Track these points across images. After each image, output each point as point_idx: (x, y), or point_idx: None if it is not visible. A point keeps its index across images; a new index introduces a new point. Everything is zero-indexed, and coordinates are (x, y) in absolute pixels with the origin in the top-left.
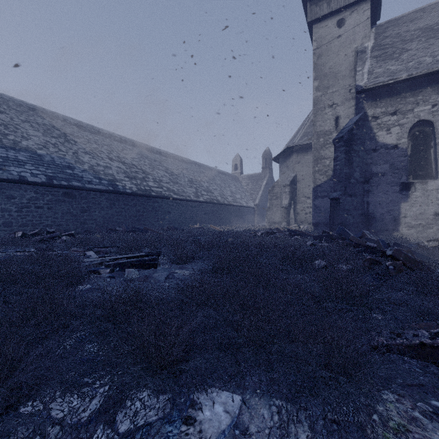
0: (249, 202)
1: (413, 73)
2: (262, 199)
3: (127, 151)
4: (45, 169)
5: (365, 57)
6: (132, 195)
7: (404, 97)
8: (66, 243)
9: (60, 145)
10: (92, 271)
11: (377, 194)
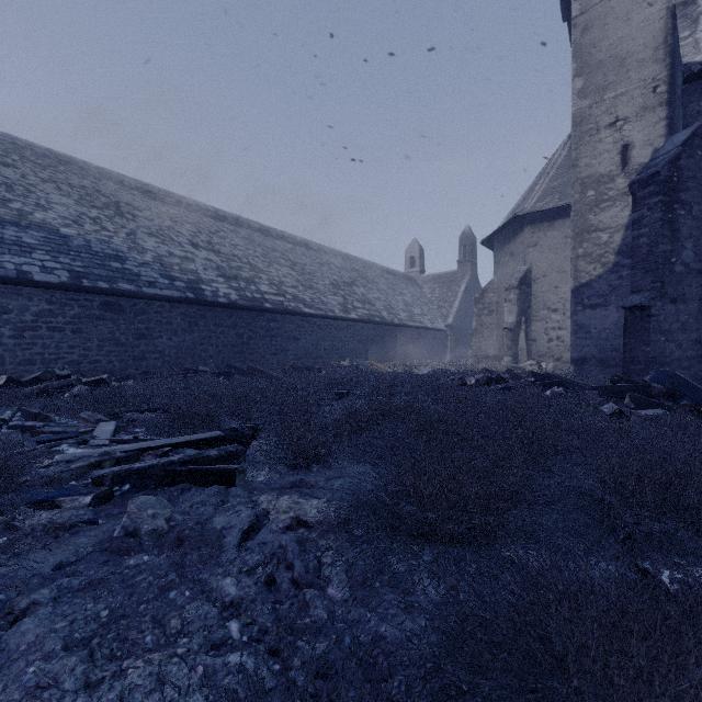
0: (436, 321)
1: None
2: (459, 316)
3: (225, 233)
4: (71, 261)
5: (697, 11)
6: (228, 308)
7: None
8: (81, 399)
9: (104, 221)
10: (37, 502)
11: None
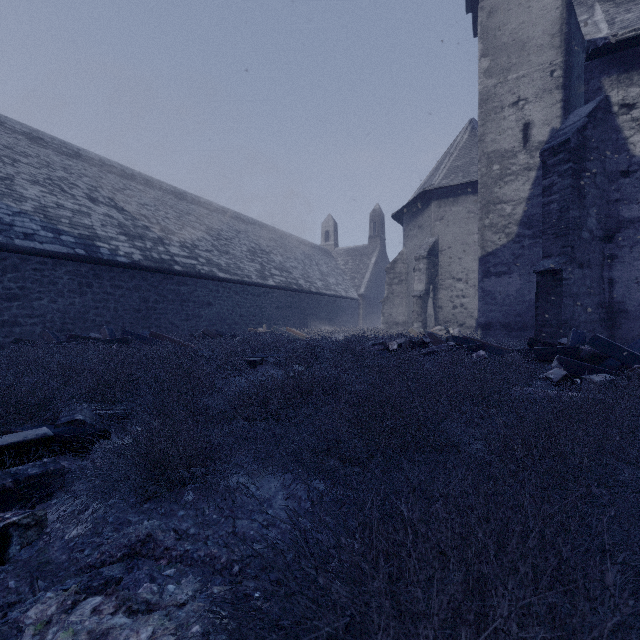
0: (350, 291)
1: None
2: (370, 287)
3: (133, 192)
4: None
5: None
6: (130, 269)
7: None
8: None
9: None
10: None
11: (632, 263)
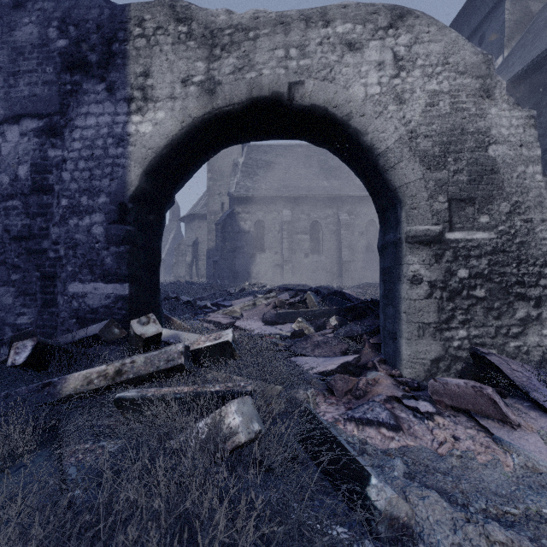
0: None
1: (254, 195)
2: (169, 254)
3: None
4: None
5: (237, 170)
6: None
7: (252, 204)
8: None
9: None
10: None
11: (240, 259)
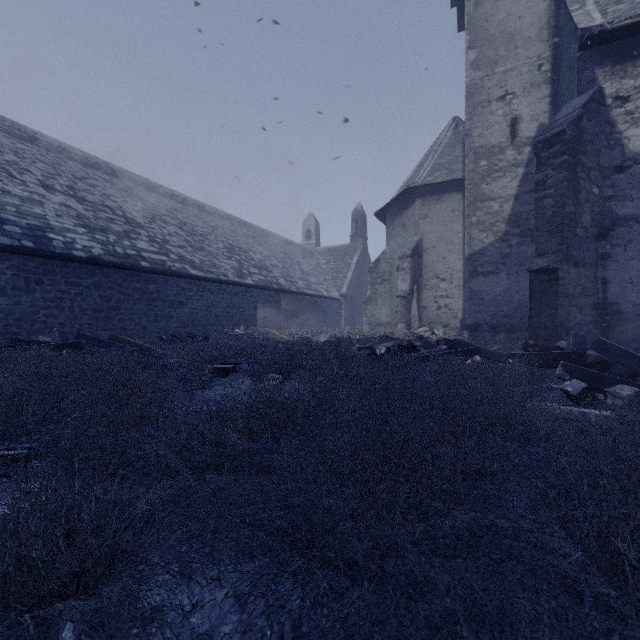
0: (331, 291)
1: None
2: (352, 287)
3: (96, 181)
4: None
5: None
6: (89, 264)
7: None
8: None
9: None
10: None
11: (626, 262)
